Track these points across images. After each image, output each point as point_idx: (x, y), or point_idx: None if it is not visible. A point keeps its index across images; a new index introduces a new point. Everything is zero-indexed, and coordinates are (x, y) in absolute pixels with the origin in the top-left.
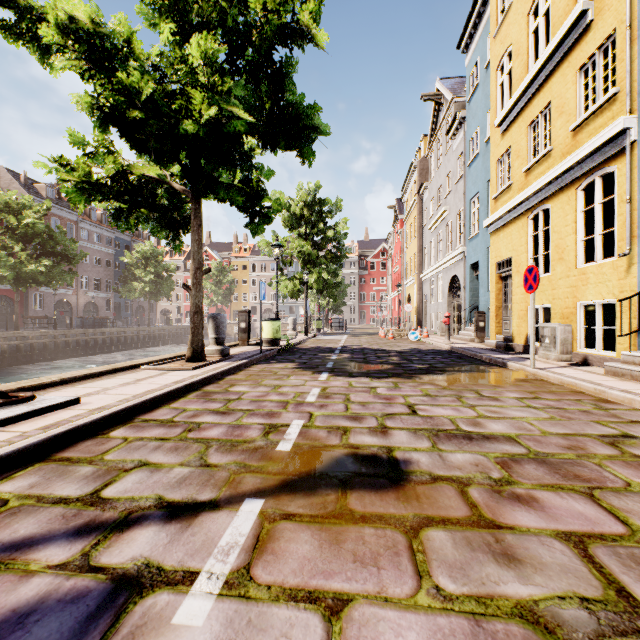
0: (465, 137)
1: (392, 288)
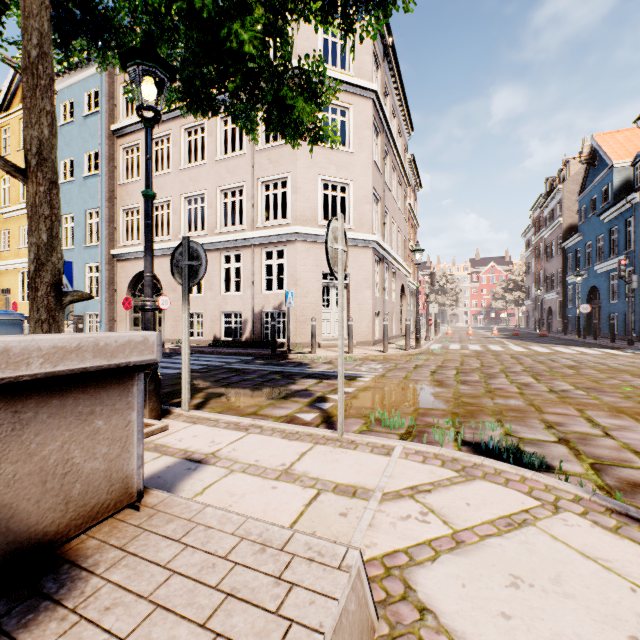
0: None
1: None
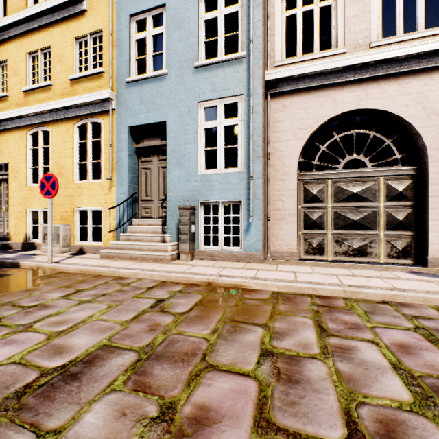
0: None
1: None
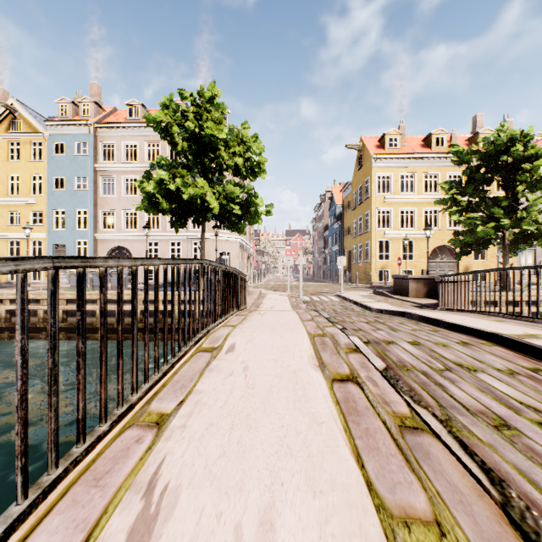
0: None
1: None
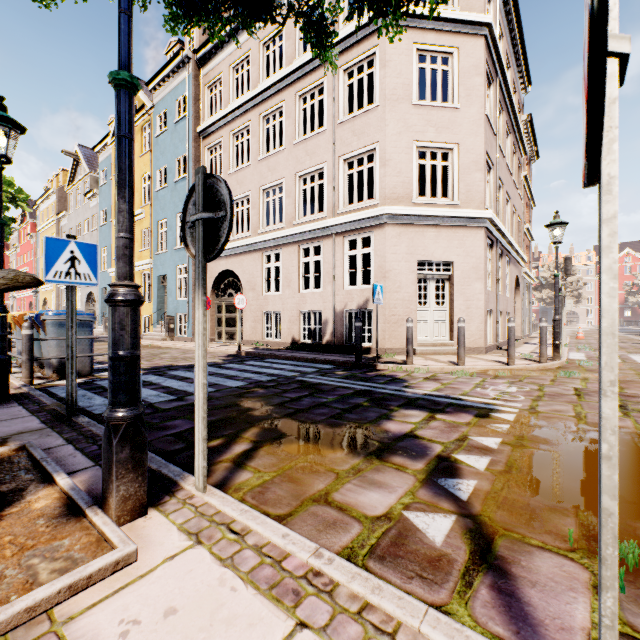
0: (99, 206)
1: None
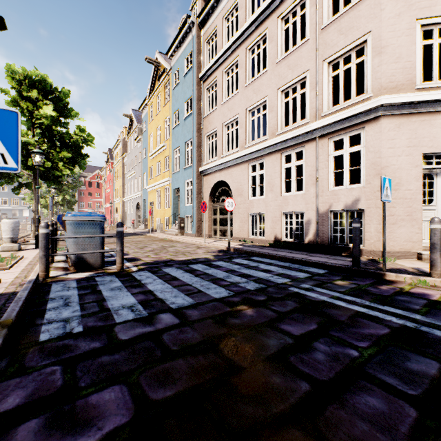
0: (142, 146)
1: (106, 201)
